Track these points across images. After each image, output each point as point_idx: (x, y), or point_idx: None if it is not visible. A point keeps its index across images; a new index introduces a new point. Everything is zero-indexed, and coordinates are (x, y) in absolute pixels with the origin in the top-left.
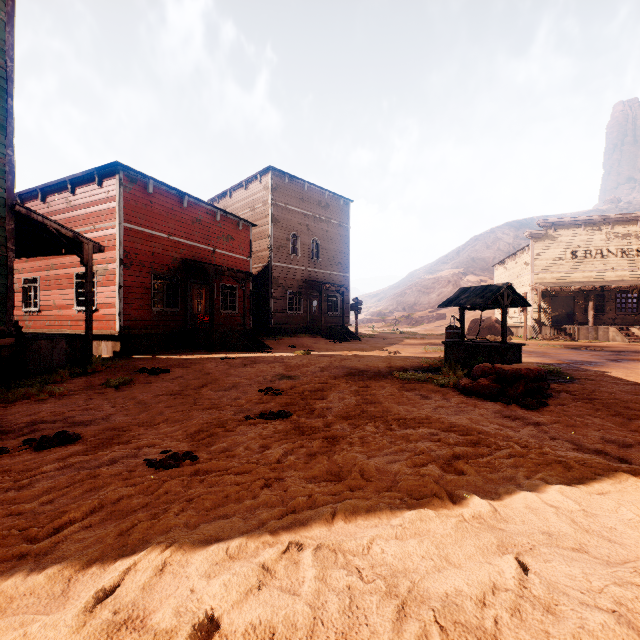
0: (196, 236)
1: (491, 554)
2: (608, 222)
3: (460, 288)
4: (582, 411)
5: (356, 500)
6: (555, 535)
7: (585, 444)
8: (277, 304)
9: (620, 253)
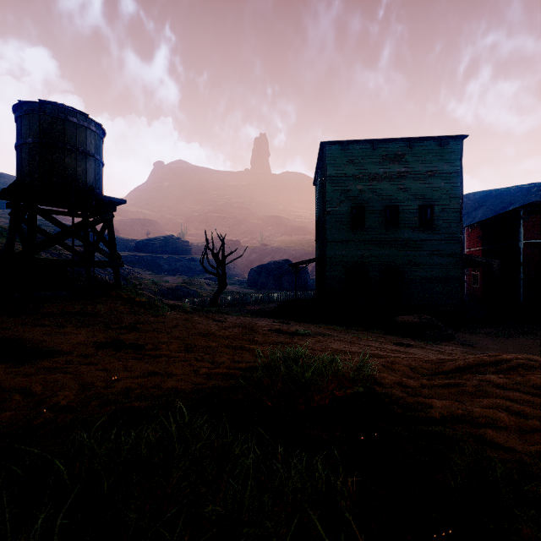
0: None
1: None
2: None
3: None
4: None
5: None
6: None
7: None
8: None
9: None
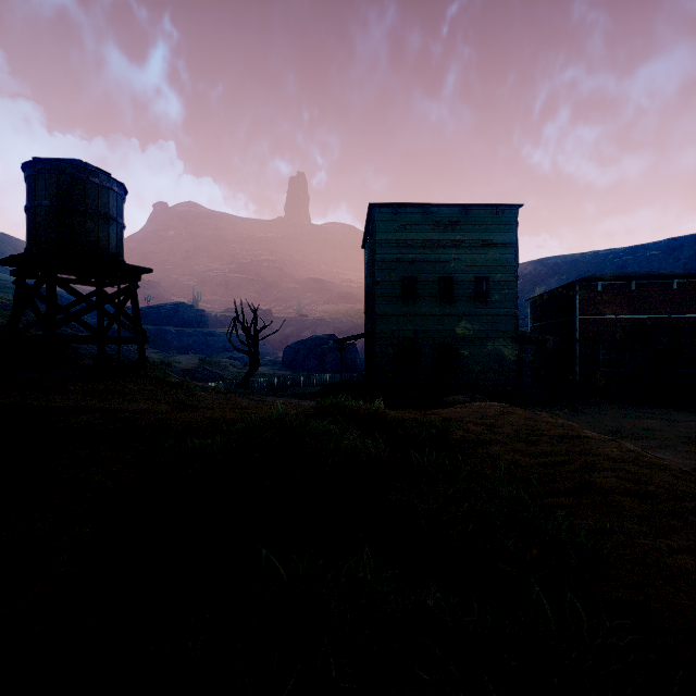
0: (645, 309)
1: None
2: None
3: None
4: None
5: None
6: None
7: None
8: None
9: None
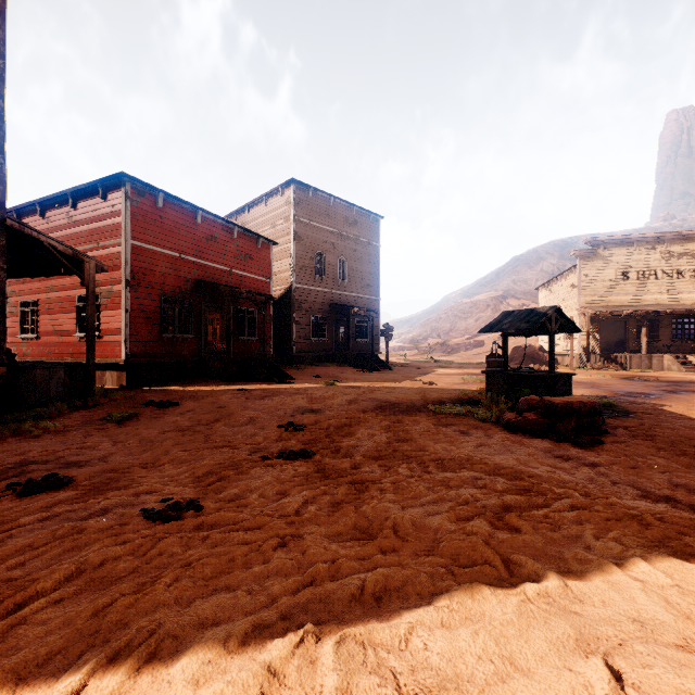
0: (211, 255)
1: (570, 654)
2: (663, 240)
3: (502, 312)
4: (643, 450)
5: (390, 569)
6: (650, 624)
7: (651, 489)
8: (300, 330)
9: (676, 274)
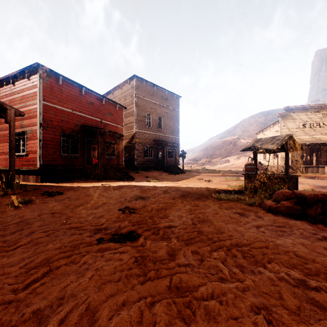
0: (90, 112)
1: None
2: (323, 108)
3: (254, 139)
4: None
5: None
6: None
7: None
8: (138, 153)
9: None
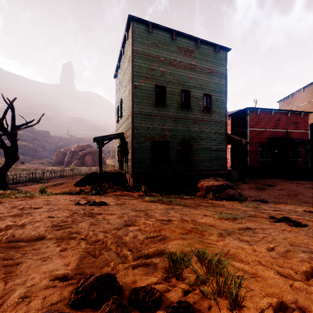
0: (277, 126)
1: None
2: None
3: None
4: None
5: None
6: None
7: None
8: None
9: None
